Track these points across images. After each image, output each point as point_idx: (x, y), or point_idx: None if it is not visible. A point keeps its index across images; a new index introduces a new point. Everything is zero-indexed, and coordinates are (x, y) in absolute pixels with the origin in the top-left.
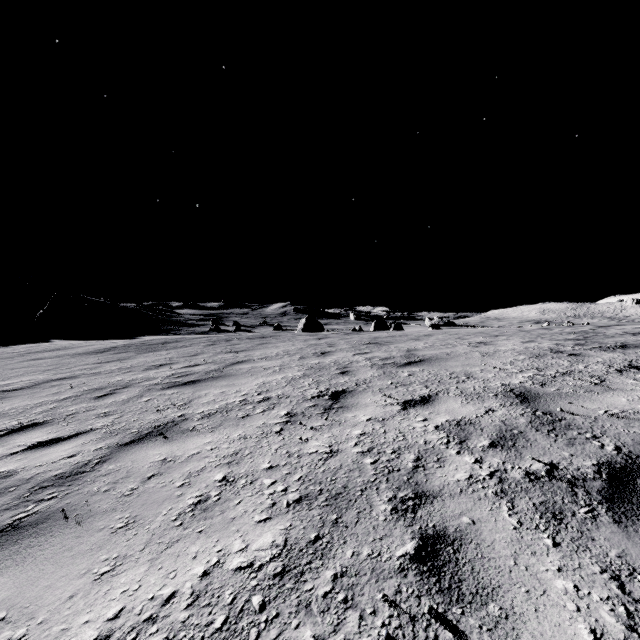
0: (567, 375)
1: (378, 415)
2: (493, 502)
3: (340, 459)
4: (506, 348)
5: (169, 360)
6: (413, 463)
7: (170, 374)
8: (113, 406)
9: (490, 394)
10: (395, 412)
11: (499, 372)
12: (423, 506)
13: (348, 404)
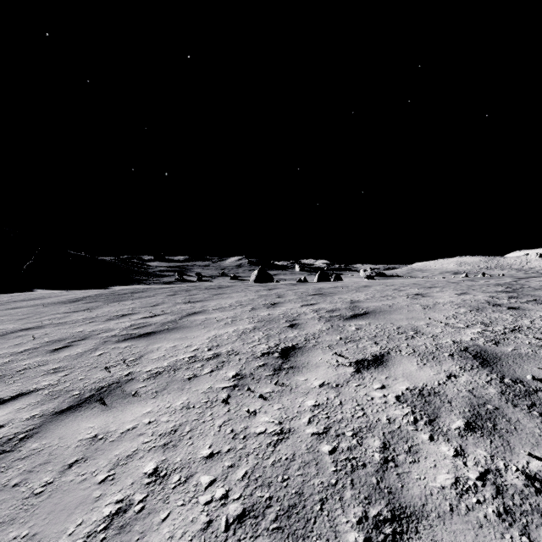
0: (517, 331)
1: (331, 379)
2: (501, 533)
3: (292, 444)
4: (444, 300)
5: (131, 310)
6: (380, 454)
7: (129, 325)
8: (65, 361)
9: (445, 354)
10: (349, 375)
11: (446, 327)
12: (406, 537)
13: (298, 364)
